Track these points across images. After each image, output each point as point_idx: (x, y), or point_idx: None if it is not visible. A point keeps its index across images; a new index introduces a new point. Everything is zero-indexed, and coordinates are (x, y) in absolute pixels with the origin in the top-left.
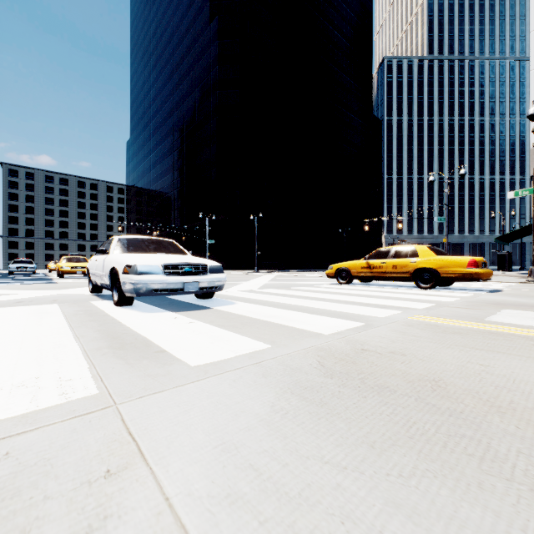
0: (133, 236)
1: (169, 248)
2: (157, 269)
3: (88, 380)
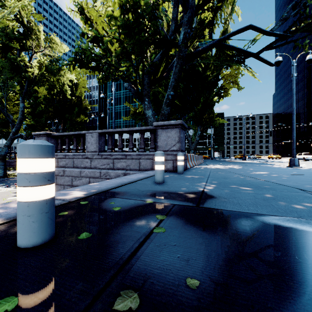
0: (304, 153)
1: (311, 154)
2: (310, 157)
3: (309, 162)
